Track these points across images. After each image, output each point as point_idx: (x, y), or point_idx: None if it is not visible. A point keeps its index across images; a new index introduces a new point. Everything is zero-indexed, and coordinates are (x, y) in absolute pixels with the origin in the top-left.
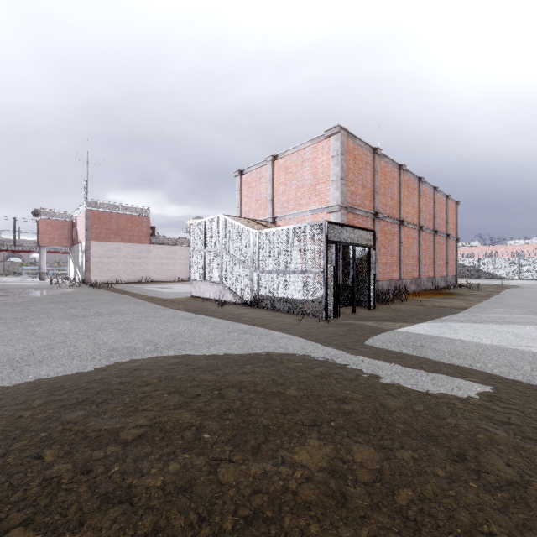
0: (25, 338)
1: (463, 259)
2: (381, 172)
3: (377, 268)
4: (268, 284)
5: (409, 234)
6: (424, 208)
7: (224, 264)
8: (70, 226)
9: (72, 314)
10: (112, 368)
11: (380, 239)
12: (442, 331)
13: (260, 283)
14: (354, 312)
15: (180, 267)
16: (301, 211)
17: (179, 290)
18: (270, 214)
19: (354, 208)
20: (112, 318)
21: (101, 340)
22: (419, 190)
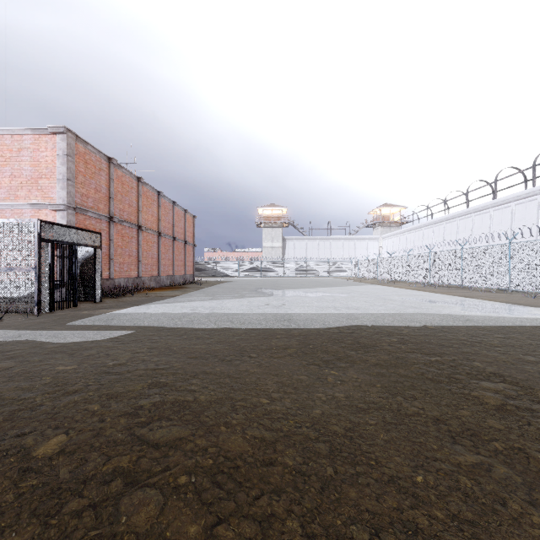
0: None
1: (206, 262)
2: (118, 180)
3: (114, 267)
4: None
5: (148, 238)
6: (164, 218)
7: None
8: None
9: None
10: None
11: (117, 241)
12: (139, 310)
13: None
14: (76, 306)
15: None
16: (18, 203)
17: None
18: None
19: (85, 210)
20: None
21: None
22: (158, 201)
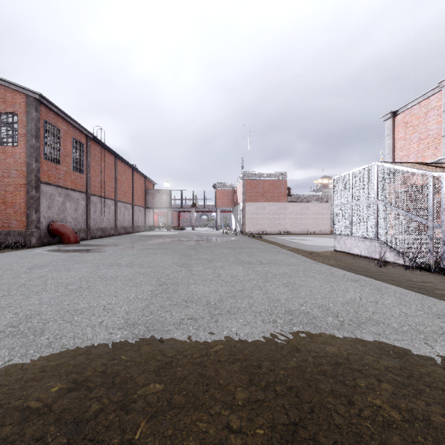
0: (215, 280)
1: None
2: None
3: None
4: None
5: None
6: None
7: (380, 218)
8: (232, 193)
9: (241, 260)
10: (303, 348)
11: None
12: None
13: None
14: None
15: (312, 221)
16: None
17: (318, 243)
18: None
19: None
20: (272, 268)
21: (272, 294)
22: None
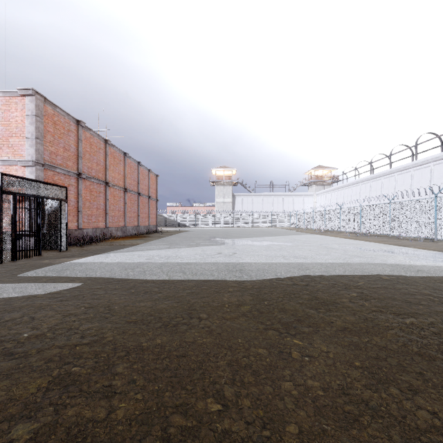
0: None
1: (168, 214)
2: (86, 141)
3: (82, 219)
4: None
5: (115, 193)
6: (130, 176)
7: None
8: None
9: None
10: None
11: (85, 195)
12: (97, 259)
13: None
14: (40, 254)
15: None
16: None
17: None
18: None
19: (54, 166)
20: None
21: None
22: (124, 161)
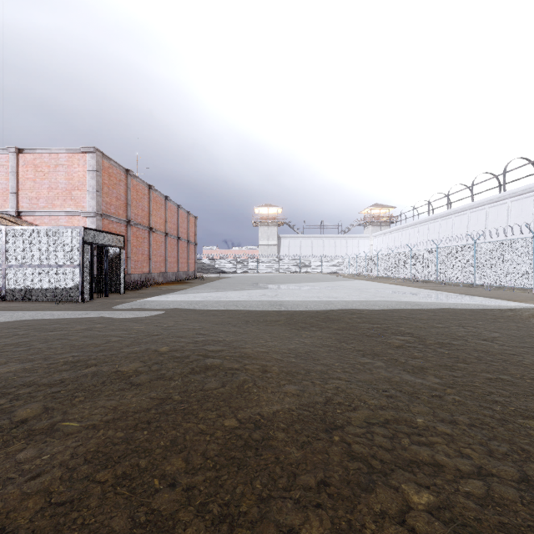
0: None
1: (205, 259)
2: (133, 189)
3: (130, 264)
4: (19, 278)
5: (157, 239)
6: (170, 219)
7: None
8: None
9: None
10: None
11: (133, 241)
12: (161, 298)
13: (7, 277)
14: (107, 296)
15: None
16: (55, 211)
17: None
18: (13, 207)
19: (109, 215)
20: None
21: None
22: (165, 205)
